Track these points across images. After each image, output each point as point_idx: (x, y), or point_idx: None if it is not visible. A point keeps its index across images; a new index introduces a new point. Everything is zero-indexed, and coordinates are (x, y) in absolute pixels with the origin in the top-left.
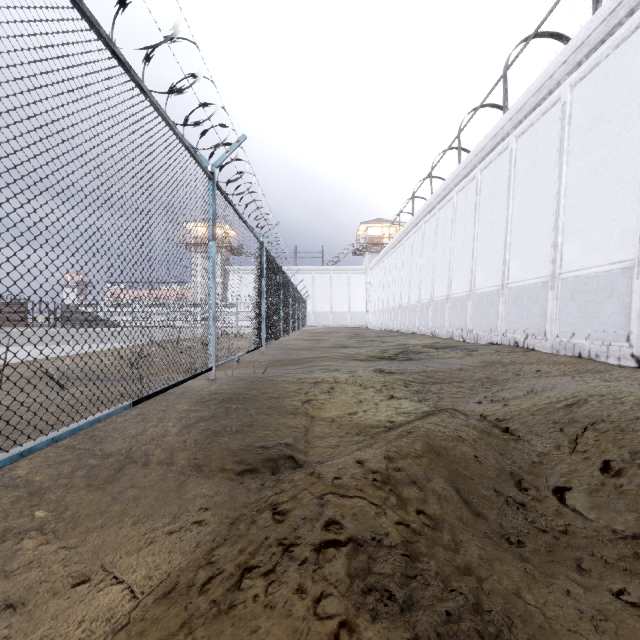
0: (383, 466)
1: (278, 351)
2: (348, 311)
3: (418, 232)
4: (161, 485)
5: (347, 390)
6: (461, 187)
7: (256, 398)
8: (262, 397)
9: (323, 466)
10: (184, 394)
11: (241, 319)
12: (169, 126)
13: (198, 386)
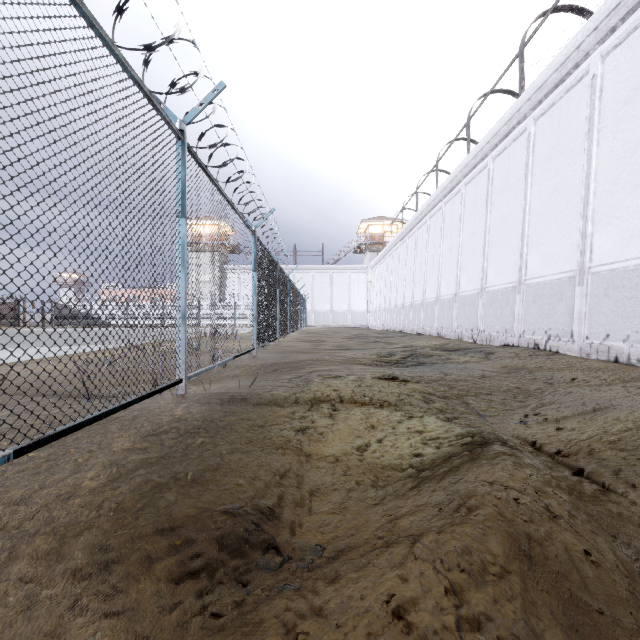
0: (450, 625)
1: (273, 354)
2: (349, 311)
3: (422, 228)
4: (14, 632)
5: (354, 409)
6: (470, 178)
7: (233, 424)
8: (241, 422)
9: (323, 620)
10: (135, 419)
11: (239, 319)
12: (103, 41)
13: (160, 405)
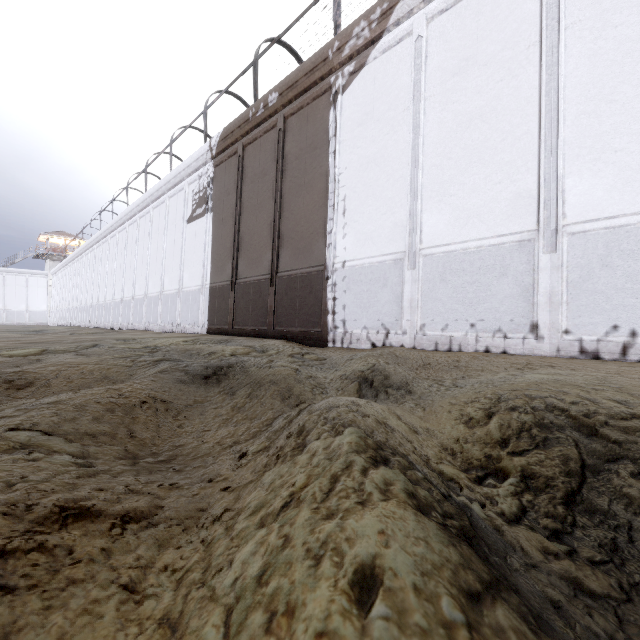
0: None
1: None
2: (26, 310)
3: (78, 262)
4: None
5: None
6: (92, 250)
7: None
8: None
9: None
10: None
11: None
12: None
13: None
